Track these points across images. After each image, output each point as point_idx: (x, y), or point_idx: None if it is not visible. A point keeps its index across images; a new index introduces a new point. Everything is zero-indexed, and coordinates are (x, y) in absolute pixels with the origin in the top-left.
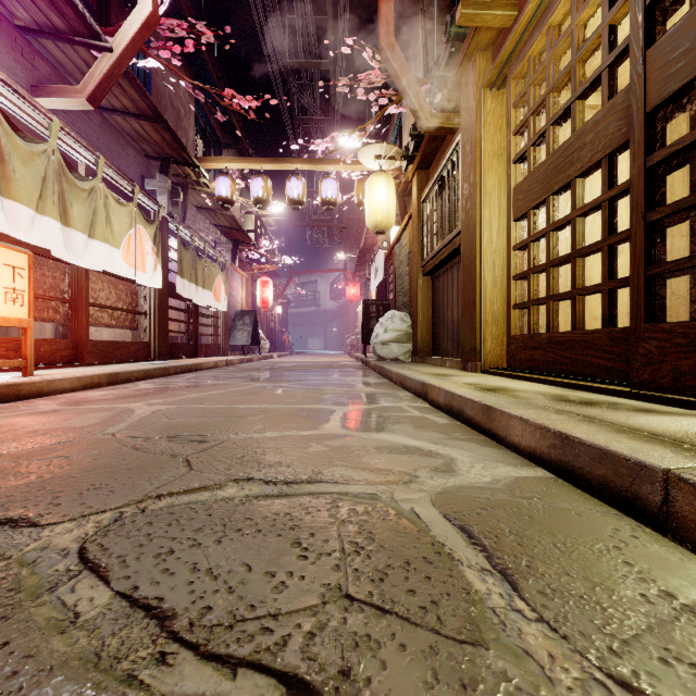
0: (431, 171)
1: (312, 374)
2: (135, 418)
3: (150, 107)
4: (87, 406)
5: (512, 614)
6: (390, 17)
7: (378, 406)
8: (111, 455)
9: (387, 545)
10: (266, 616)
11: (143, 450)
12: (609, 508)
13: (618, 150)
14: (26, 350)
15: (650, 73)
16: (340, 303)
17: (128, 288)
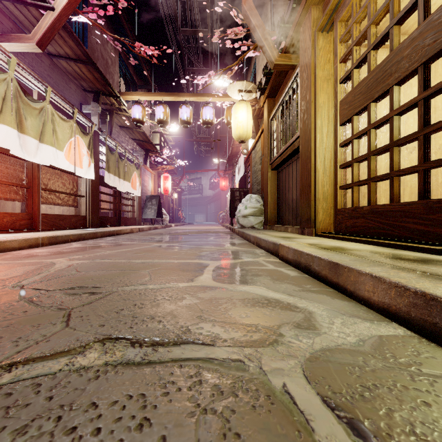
0: (276, 98)
1: (195, 237)
2: (51, 271)
3: (84, 53)
4: (22, 260)
5: None
6: None
7: (242, 260)
8: (4, 308)
9: None
10: None
11: (35, 303)
12: None
13: (433, 58)
14: None
15: None
16: (216, 192)
17: (71, 179)
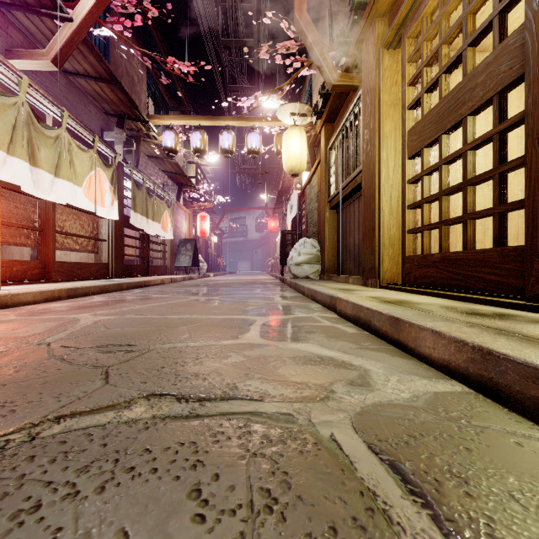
0: (336, 124)
1: (239, 289)
2: (77, 327)
3: (106, 70)
4: (40, 316)
5: None
6: None
7: (293, 316)
8: (35, 366)
9: (306, 495)
10: None
11: (68, 361)
12: None
13: (509, 87)
14: None
15: None
16: (263, 234)
17: (90, 220)
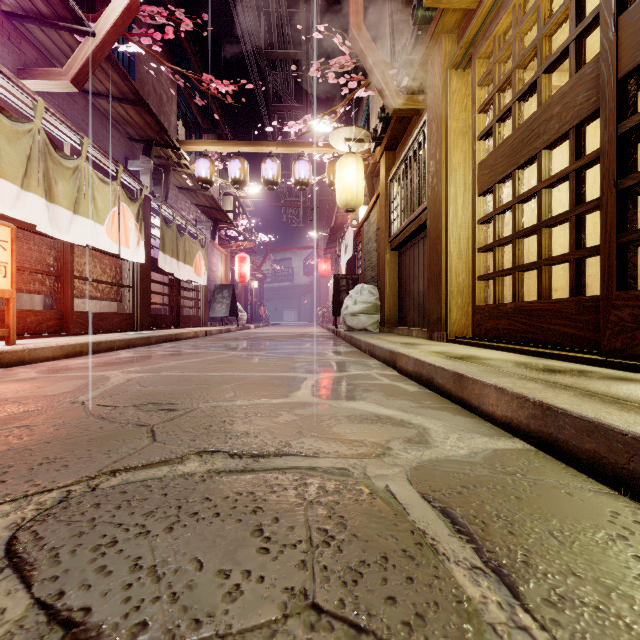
0: (398, 152)
1: (286, 343)
2: (109, 385)
3: (132, 90)
4: (65, 374)
5: (518, 635)
6: (360, 4)
7: (349, 374)
8: (75, 424)
9: (361, 533)
10: (213, 637)
11: (108, 419)
12: (601, 486)
13: (586, 120)
14: (9, 320)
15: (623, 39)
16: (313, 279)
17: (113, 263)
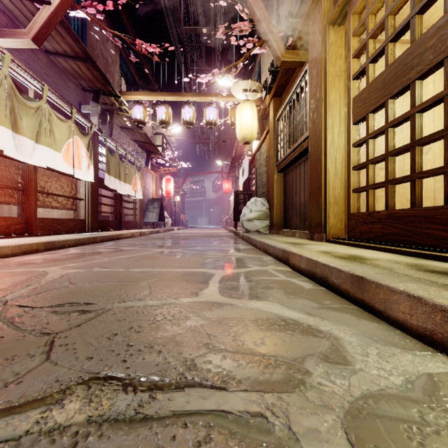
0: (283, 97)
1: (199, 242)
2: (41, 282)
3: (82, 50)
4: (12, 269)
5: None
6: None
7: (249, 269)
8: None
9: None
10: None
11: (16, 325)
12: None
13: None
14: None
15: None
16: (219, 195)
17: (69, 181)
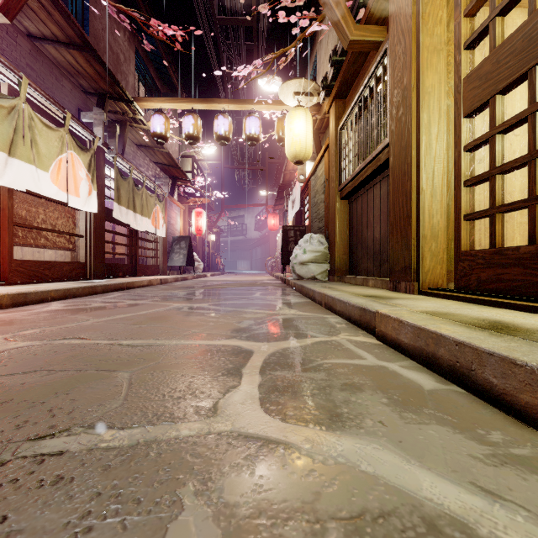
0: (348, 99)
1: (235, 293)
2: None
3: (77, 33)
4: None
5: None
6: None
7: (311, 341)
8: None
9: None
10: None
11: None
12: None
13: None
14: None
15: None
16: (263, 233)
17: (64, 212)
